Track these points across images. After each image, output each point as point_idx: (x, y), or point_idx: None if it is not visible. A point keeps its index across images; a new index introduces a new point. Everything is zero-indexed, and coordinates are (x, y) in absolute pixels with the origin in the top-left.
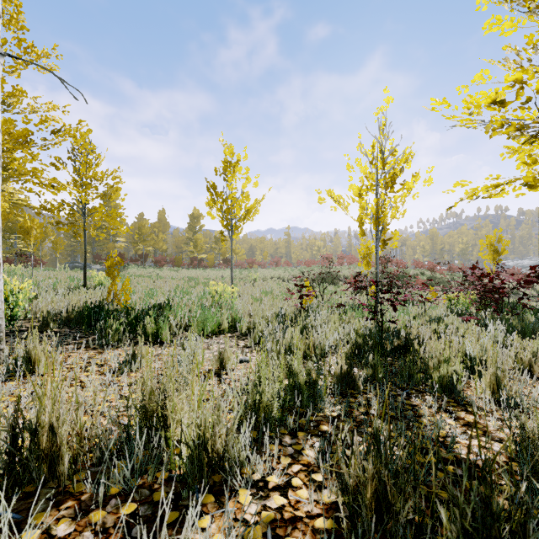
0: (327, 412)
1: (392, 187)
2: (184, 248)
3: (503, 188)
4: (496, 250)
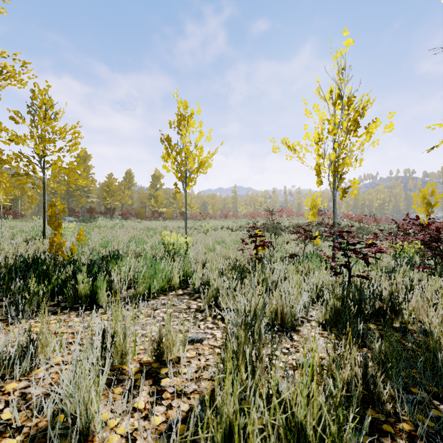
0: None
1: (355, 131)
2: (147, 203)
3: None
4: (429, 203)
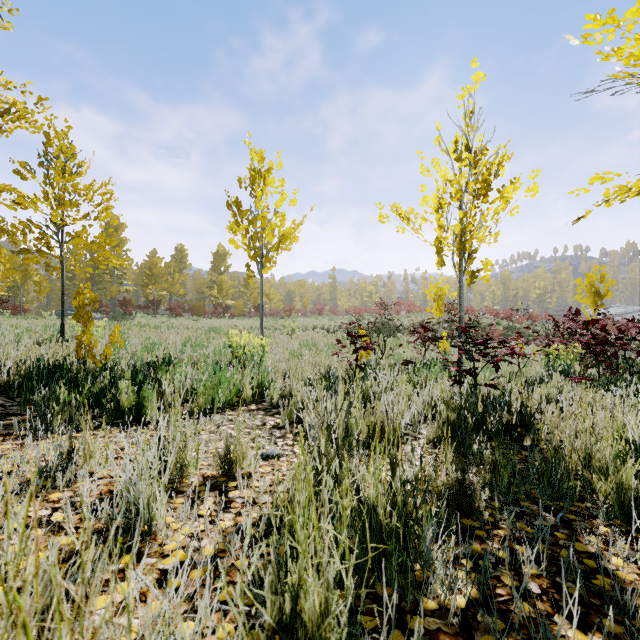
0: (442, 595)
1: (485, 195)
2: (206, 294)
3: None
4: (598, 292)
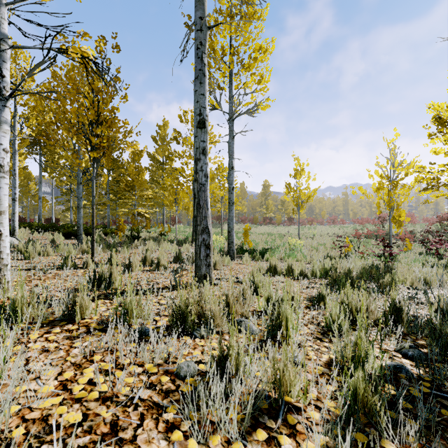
0: None
1: (395, 188)
2: (257, 210)
3: None
4: None
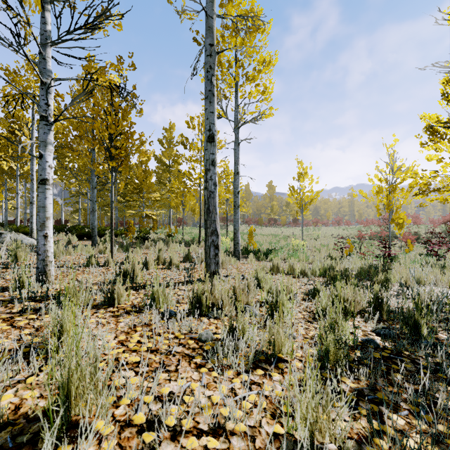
0: None
1: (394, 191)
2: (262, 211)
3: (447, 197)
4: None
